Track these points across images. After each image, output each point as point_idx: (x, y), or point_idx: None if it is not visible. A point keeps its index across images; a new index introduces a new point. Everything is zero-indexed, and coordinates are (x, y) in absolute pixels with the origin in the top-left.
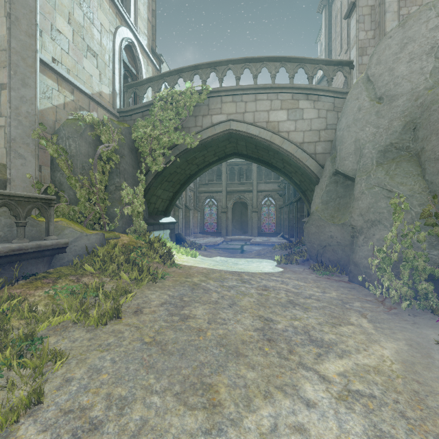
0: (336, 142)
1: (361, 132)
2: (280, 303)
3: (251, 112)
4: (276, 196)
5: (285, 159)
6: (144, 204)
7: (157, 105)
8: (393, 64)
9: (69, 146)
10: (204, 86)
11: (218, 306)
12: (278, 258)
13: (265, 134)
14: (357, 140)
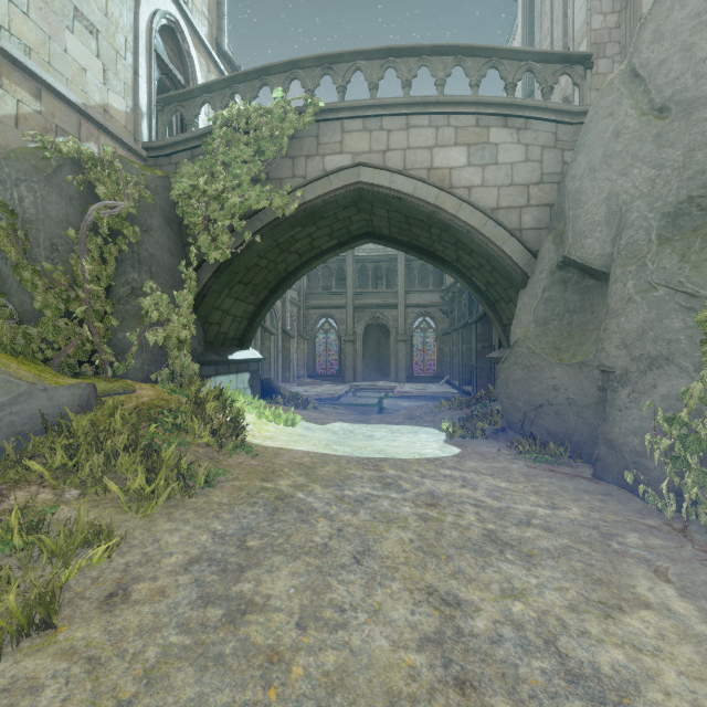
0: (565, 203)
1: (623, 179)
2: (469, 543)
3: (399, 149)
4: (437, 314)
5: (460, 242)
6: (195, 324)
7: (218, 133)
8: (692, 37)
9: (20, 200)
10: (310, 99)
11: (328, 561)
12: (448, 426)
13: (426, 192)
14: (612, 196)
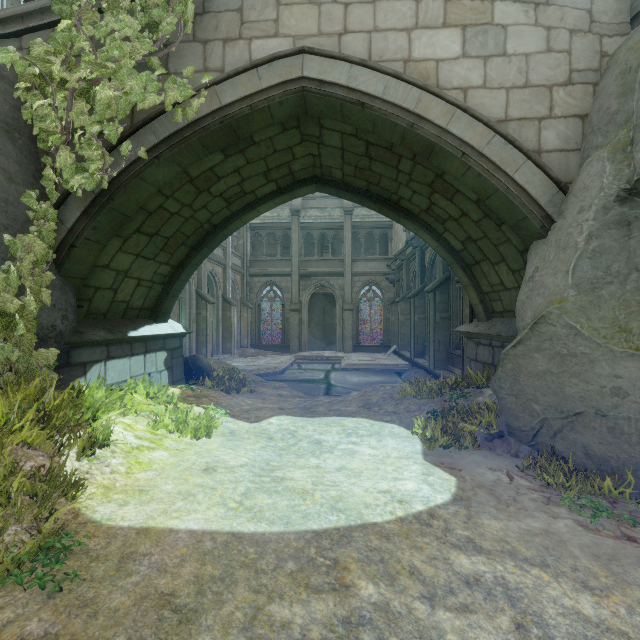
0: (639, 91)
1: None
2: None
3: (361, 32)
4: (383, 283)
5: (441, 179)
6: (56, 288)
7: None
8: None
9: None
10: None
11: None
12: (421, 425)
13: (402, 93)
14: None
